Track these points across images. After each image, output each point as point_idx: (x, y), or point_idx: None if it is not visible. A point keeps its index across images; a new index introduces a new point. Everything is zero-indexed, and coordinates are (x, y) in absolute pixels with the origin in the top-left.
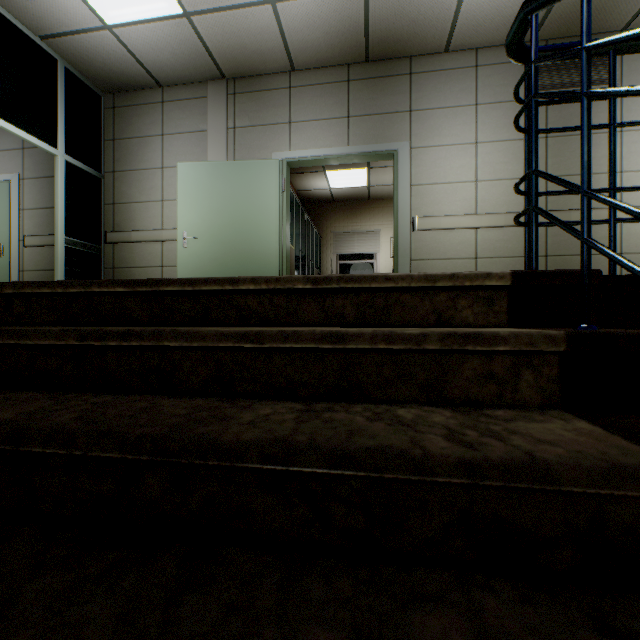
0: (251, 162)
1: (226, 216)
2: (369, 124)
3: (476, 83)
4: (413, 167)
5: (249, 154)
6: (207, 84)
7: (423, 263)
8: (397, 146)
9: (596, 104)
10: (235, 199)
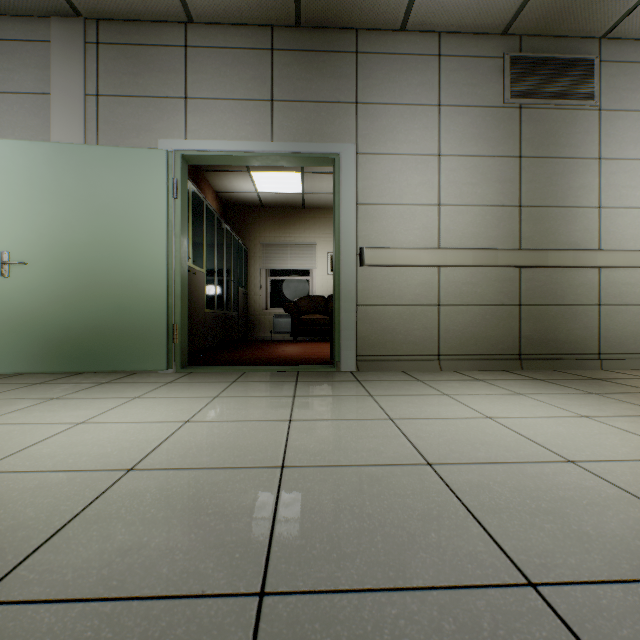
0: (122, 150)
1: (80, 230)
2: (301, 114)
3: (439, 77)
4: (360, 179)
5: (122, 137)
6: (50, 21)
7: (373, 309)
8: (339, 148)
9: (574, 122)
10: (95, 204)
